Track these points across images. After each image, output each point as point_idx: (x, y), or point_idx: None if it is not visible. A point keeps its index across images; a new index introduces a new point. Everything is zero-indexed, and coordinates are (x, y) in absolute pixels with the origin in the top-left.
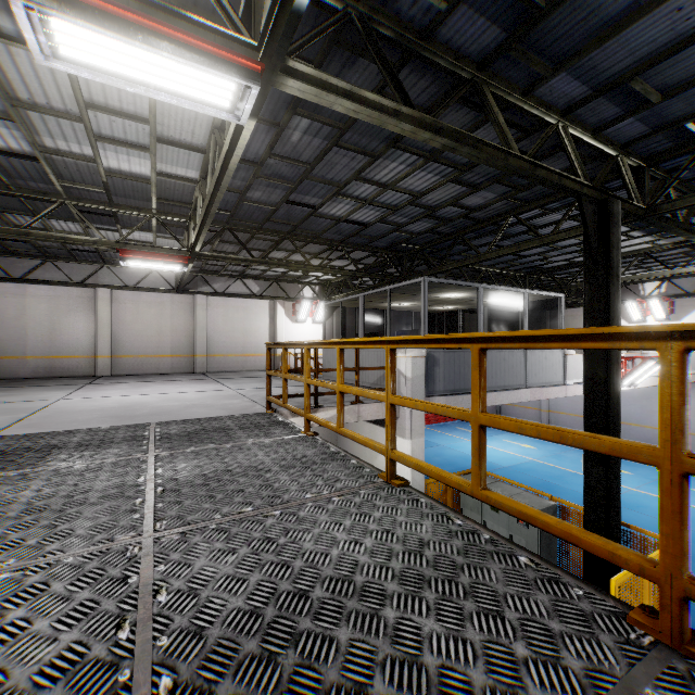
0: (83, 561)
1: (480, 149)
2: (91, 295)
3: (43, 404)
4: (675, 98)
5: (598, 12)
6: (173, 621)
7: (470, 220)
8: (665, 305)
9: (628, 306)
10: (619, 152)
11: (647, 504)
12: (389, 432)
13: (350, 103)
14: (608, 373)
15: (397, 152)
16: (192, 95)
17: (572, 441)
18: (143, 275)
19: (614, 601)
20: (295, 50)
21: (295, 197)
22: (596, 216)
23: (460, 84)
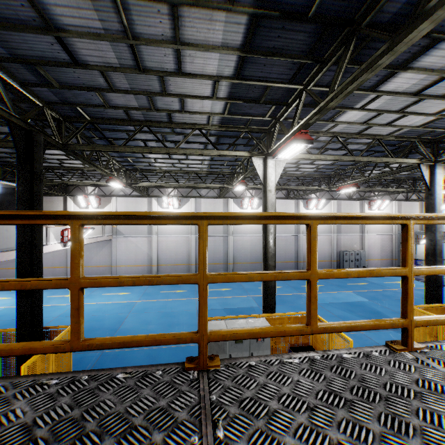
0: None
1: None
2: None
3: None
4: (68, 91)
5: None
6: None
7: None
8: (98, 200)
9: (79, 199)
10: (44, 105)
11: None
12: None
13: None
14: (33, 238)
15: None
16: None
17: None
18: None
19: None
20: None
21: None
22: (25, 139)
23: None
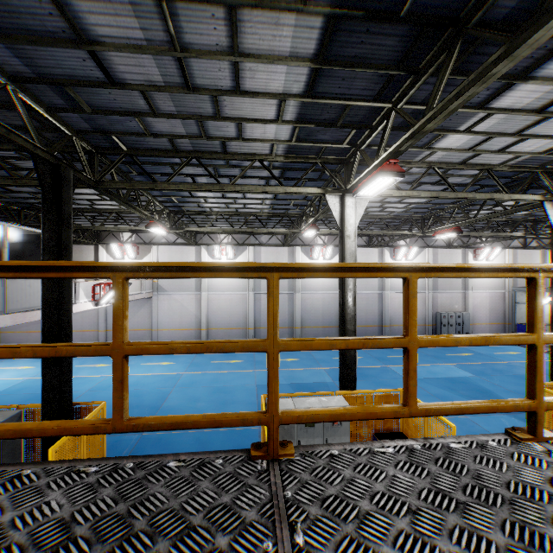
0: None
1: None
2: None
3: None
4: (102, 116)
5: (21, 17)
6: None
7: None
8: (135, 249)
9: (113, 247)
10: (73, 134)
11: None
12: None
13: None
14: (61, 295)
15: None
16: None
17: None
18: None
19: None
20: None
21: None
22: (52, 175)
23: None
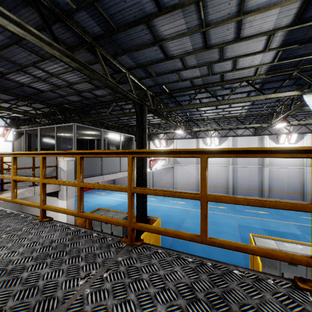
0: None
1: (94, 73)
2: None
3: None
4: (159, 77)
5: (134, 40)
6: None
7: (98, 101)
8: (165, 142)
9: (156, 142)
10: (147, 89)
11: (159, 208)
12: (42, 197)
13: (19, 29)
14: (143, 165)
15: (57, 60)
16: None
17: (108, 188)
18: None
19: (120, 237)
20: None
21: None
22: (139, 109)
23: (86, 42)
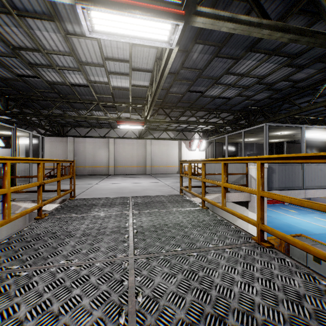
0: (103, 266)
1: (315, 37)
2: (107, 141)
3: (90, 185)
4: None
5: None
6: (146, 318)
7: (295, 88)
8: None
9: None
10: None
11: None
12: (259, 213)
13: (231, 24)
14: None
15: (252, 54)
16: (149, 36)
17: None
18: (126, 132)
19: None
20: (201, 2)
21: (193, 88)
22: None
23: (300, 0)
